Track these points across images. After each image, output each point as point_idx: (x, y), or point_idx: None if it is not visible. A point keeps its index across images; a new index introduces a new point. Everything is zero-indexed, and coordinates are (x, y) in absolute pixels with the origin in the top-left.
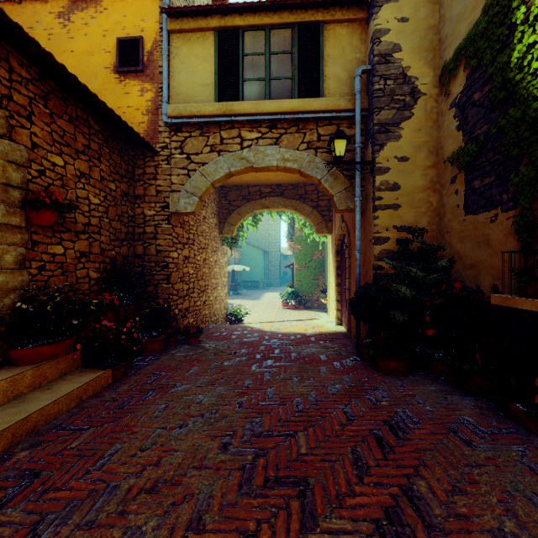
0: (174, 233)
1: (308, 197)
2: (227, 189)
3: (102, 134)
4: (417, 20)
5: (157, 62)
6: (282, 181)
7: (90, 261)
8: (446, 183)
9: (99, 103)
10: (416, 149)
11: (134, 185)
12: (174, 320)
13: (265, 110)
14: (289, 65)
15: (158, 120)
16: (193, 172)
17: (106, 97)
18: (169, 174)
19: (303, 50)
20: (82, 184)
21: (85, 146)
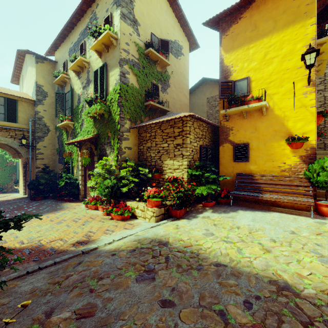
0: None
1: None
2: None
3: None
4: (49, 111)
5: None
6: None
7: None
8: (56, 154)
9: None
10: (49, 144)
11: None
12: None
13: None
14: (3, 109)
15: None
16: None
17: None
18: None
19: (9, 106)
20: None
21: None
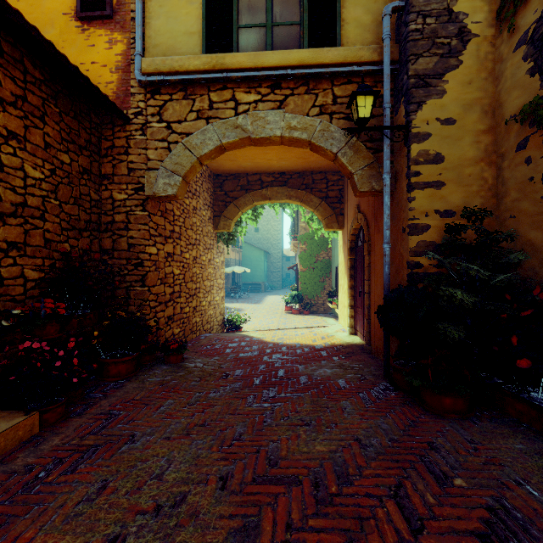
0: (151, 222)
1: (316, 187)
2: (223, 178)
3: (48, 87)
4: None
5: (129, 6)
6: (286, 167)
7: (26, 255)
8: (509, 151)
9: (28, 28)
10: (465, 108)
11: (101, 161)
12: (147, 334)
13: (265, 63)
14: (297, 7)
15: (130, 79)
16: (175, 145)
17: (65, 51)
18: (144, 147)
19: None
20: (12, 148)
21: (17, 97)
